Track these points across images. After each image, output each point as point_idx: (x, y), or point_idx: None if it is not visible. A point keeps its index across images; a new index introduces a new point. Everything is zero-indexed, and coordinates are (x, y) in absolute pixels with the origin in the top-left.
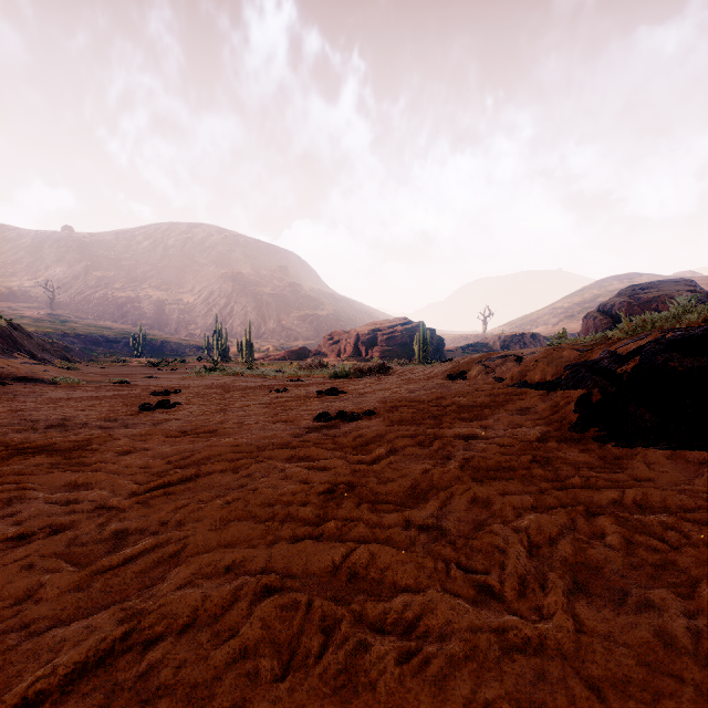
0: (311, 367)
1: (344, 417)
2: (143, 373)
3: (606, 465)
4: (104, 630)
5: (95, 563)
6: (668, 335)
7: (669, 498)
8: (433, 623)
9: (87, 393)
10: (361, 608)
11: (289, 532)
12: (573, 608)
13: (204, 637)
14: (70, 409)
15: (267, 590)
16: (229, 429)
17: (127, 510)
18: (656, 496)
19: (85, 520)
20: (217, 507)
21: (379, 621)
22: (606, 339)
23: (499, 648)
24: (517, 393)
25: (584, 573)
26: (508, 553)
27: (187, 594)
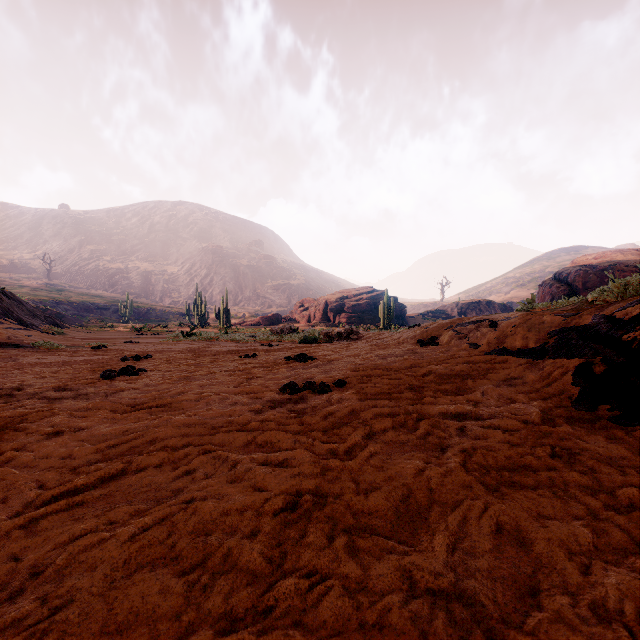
0: (282, 332)
1: (313, 388)
2: (124, 337)
3: None
4: None
5: None
6: None
7: None
8: None
9: (60, 358)
10: None
11: (220, 604)
12: None
13: None
14: (30, 376)
15: None
16: (185, 402)
17: None
18: None
19: None
20: (125, 539)
21: None
22: (587, 303)
23: None
24: (497, 361)
25: None
26: None
27: None
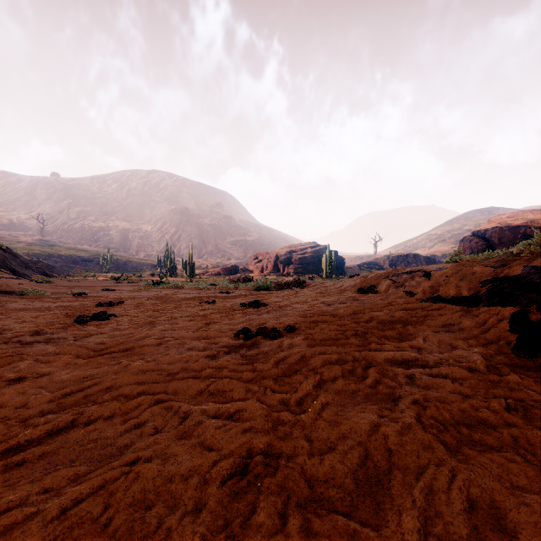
0: (239, 281)
1: (265, 334)
2: (103, 285)
3: None
4: None
5: None
6: None
7: None
8: None
9: (44, 304)
10: None
11: None
12: None
13: None
14: (11, 321)
15: None
16: (146, 347)
17: None
18: None
19: None
20: (53, 517)
21: None
22: (512, 255)
23: None
24: (434, 308)
25: None
26: None
27: None
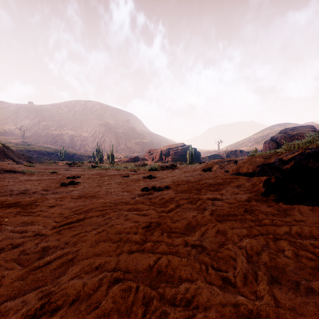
0: (140, 165)
1: (155, 189)
2: (64, 168)
3: (280, 213)
4: (31, 303)
5: (31, 265)
6: (307, 151)
7: (314, 231)
8: (200, 300)
9: (38, 177)
10: (163, 291)
11: (128, 248)
12: (273, 292)
13: (82, 307)
14: (28, 185)
15: (116, 280)
16: (101, 195)
17: (50, 236)
18: (307, 230)
19: (29, 241)
20: (93, 234)
21: (173, 298)
22: (276, 152)
23: (236, 316)
24: (235, 178)
25: (276, 271)
26: (237, 261)
27: (75, 283)
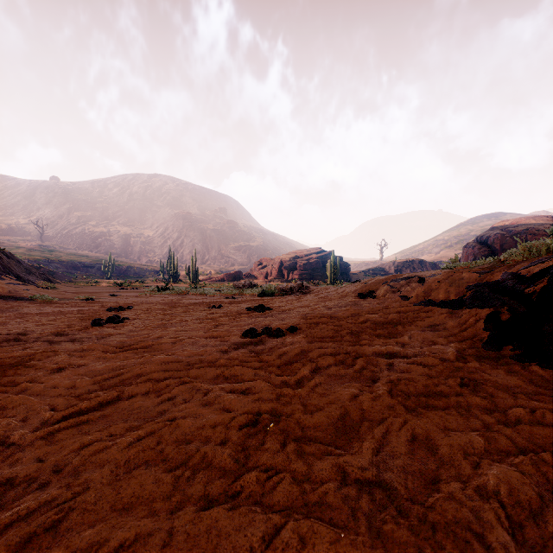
0: (244, 287)
1: (269, 333)
2: (108, 291)
3: (540, 389)
4: None
5: None
6: None
7: None
8: None
9: (55, 308)
10: None
11: (200, 490)
12: None
13: None
14: (32, 324)
15: None
16: (164, 345)
17: (26, 448)
18: None
19: None
20: (124, 446)
21: None
22: (499, 262)
23: None
24: (424, 310)
25: None
26: (491, 546)
27: None
